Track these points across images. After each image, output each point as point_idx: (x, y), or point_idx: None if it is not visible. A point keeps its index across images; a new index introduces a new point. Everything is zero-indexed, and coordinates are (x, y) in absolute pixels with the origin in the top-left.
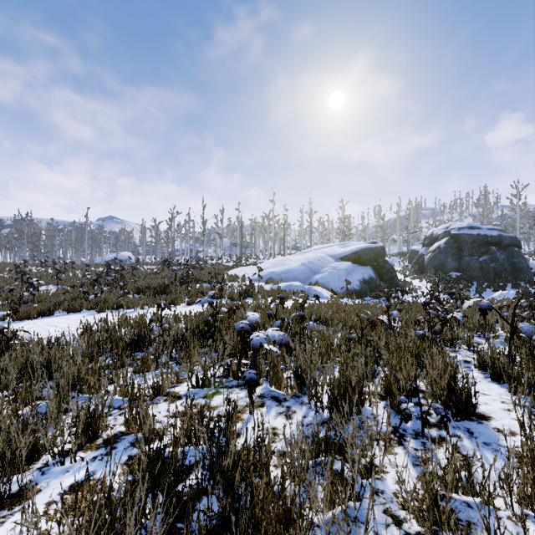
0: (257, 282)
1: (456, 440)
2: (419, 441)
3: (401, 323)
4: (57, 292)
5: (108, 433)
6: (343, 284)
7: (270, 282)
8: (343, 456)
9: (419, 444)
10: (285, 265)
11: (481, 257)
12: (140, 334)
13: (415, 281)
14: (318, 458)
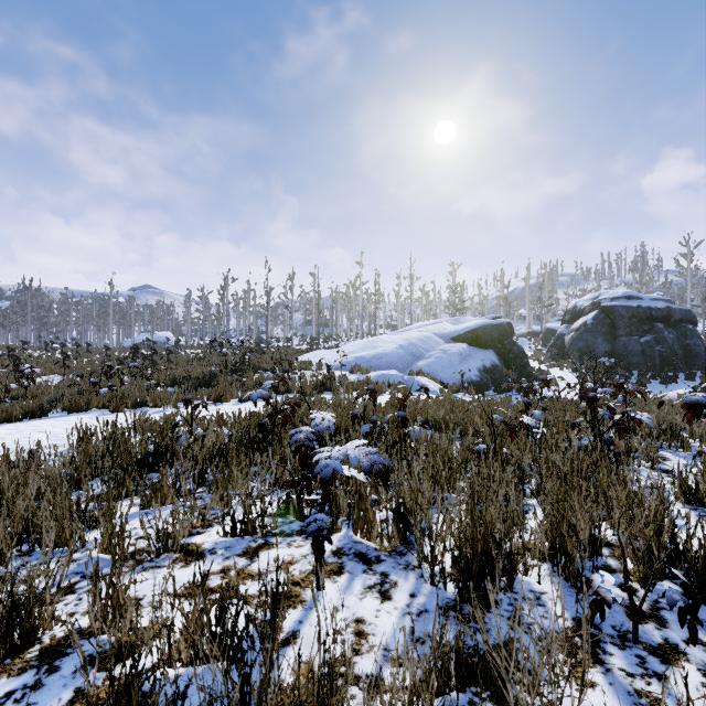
0: (339, 371)
1: (699, 651)
2: (630, 654)
3: (547, 428)
4: (59, 385)
5: (54, 633)
6: (457, 374)
7: (356, 371)
8: (493, 691)
9: (632, 660)
10: (377, 348)
11: (643, 338)
12: (157, 445)
13: (554, 370)
14: (444, 700)
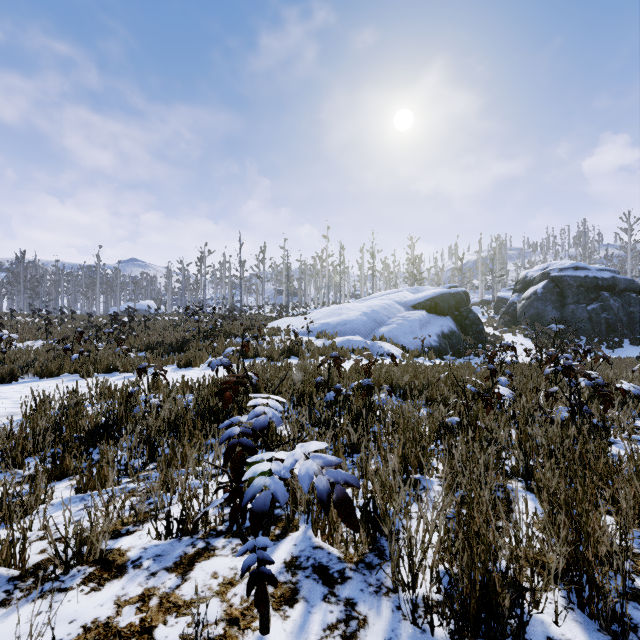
0: (306, 337)
1: None
2: None
3: (514, 396)
4: (38, 350)
5: None
6: (417, 339)
7: (322, 337)
8: None
9: None
10: (342, 315)
11: (590, 306)
12: (109, 417)
13: (507, 335)
14: None
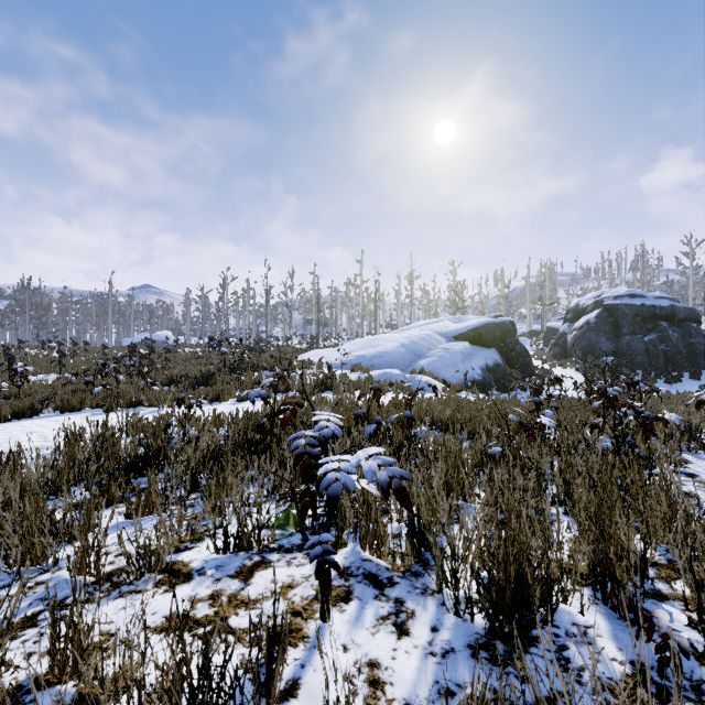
0: (339, 370)
1: None
2: None
3: (560, 429)
4: (54, 384)
5: (3, 682)
6: (459, 373)
7: (357, 370)
8: None
9: None
10: (378, 346)
11: (647, 336)
12: (148, 448)
13: (556, 369)
14: None
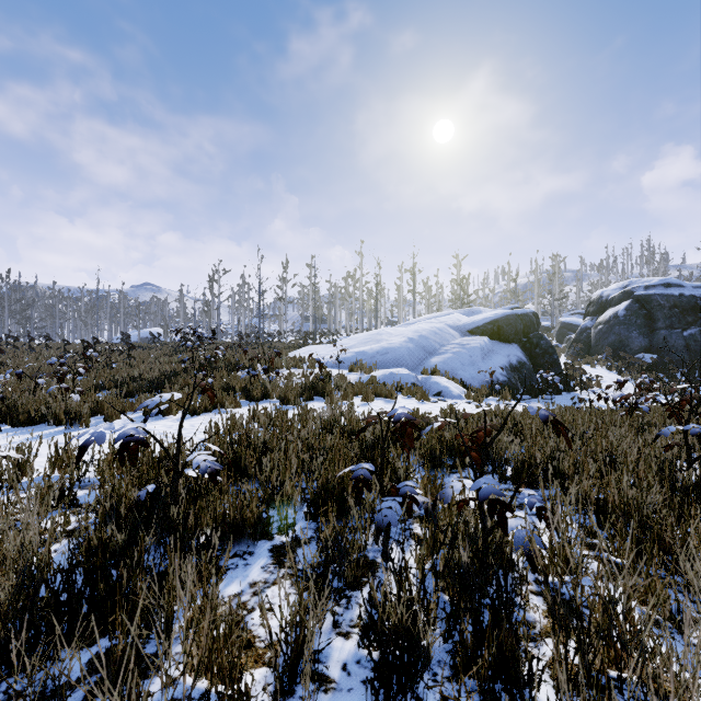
0: (336, 370)
1: None
2: None
3: None
4: None
5: None
6: (480, 372)
7: (357, 370)
8: None
9: None
10: (381, 341)
11: (687, 331)
12: None
13: (583, 367)
14: None
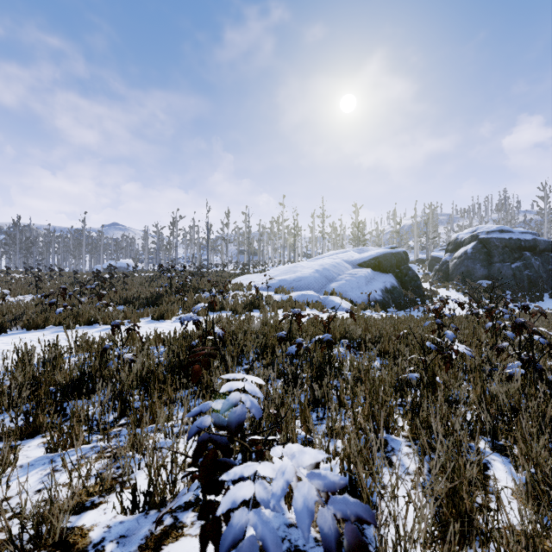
0: (265, 292)
1: None
2: None
3: None
4: (27, 304)
5: None
6: (363, 294)
7: (280, 292)
8: None
9: None
10: (297, 272)
11: (514, 264)
12: (83, 372)
13: (441, 290)
14: None
